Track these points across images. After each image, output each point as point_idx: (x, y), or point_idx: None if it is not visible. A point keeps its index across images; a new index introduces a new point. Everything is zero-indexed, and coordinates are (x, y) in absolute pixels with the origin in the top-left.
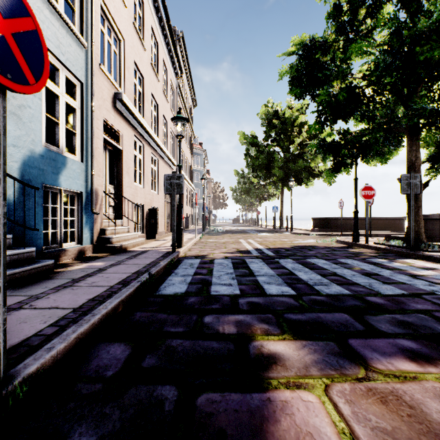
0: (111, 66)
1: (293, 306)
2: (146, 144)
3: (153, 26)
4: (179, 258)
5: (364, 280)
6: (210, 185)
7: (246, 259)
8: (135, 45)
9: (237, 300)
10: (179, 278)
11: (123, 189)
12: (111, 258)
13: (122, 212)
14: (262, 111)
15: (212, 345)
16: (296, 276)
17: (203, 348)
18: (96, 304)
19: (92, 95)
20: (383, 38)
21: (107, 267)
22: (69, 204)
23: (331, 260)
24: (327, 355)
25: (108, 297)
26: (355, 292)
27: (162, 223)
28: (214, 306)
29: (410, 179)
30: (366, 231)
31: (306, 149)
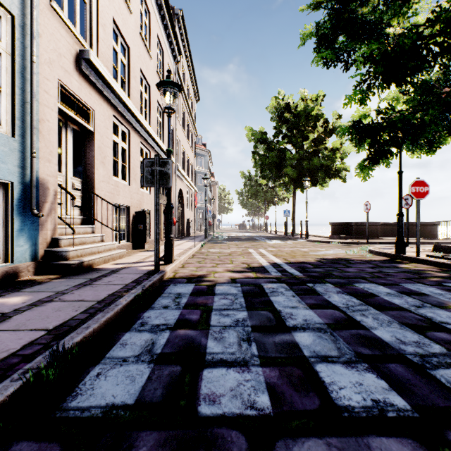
0: (76, 15)
1: None
2: (132, 131)
3: None
4: (164, 281)
5: None
6: (214, 189)
7: (263, 284)
8: (115, 0)
9: None
10: (144, 337)
11: (95, 184)
12: (51, 286)
13: (93, 214)
14: (272, 104)
15: None
16: (368, 332)
17: None
18: None
19: (31, 37)
20: None
21: (18, 311)
22: None
23: (393, 286)
24: None
25: None
26: None
27: None
28: None
29: None
30: (417, 240)
31: (321, 146)
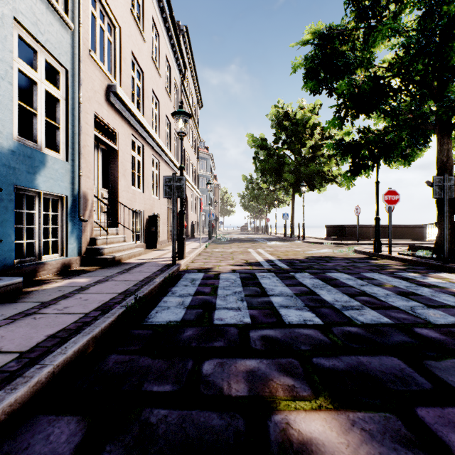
0: (105, 55)
1: (323, 344)
2: (145, 145)
3: (154, 16)
4: (180, 271)
5: (402, 302)
6: (216, 192)
7: (256, 273)
8: (132, 35)
9: (248, 333)
10: (176, 299)
11: (118, 193)
12: (100, 273)
13: (117, 219)
14: (272, 112)
15: (212, 421)
16: (318, 297)
17: (198, 428)
18: (55, 344)
19: (79, 84)
20: (411, 23)
21: (91, 285)
22: (50, 210)
23: (355, 274)
24: (393, 444)
25: (76, 332)
26: (398, 320)
27: (164, 231)
28: (218, 343)
29: (444, 182)
30: (390, 240)
31: (318, 152)
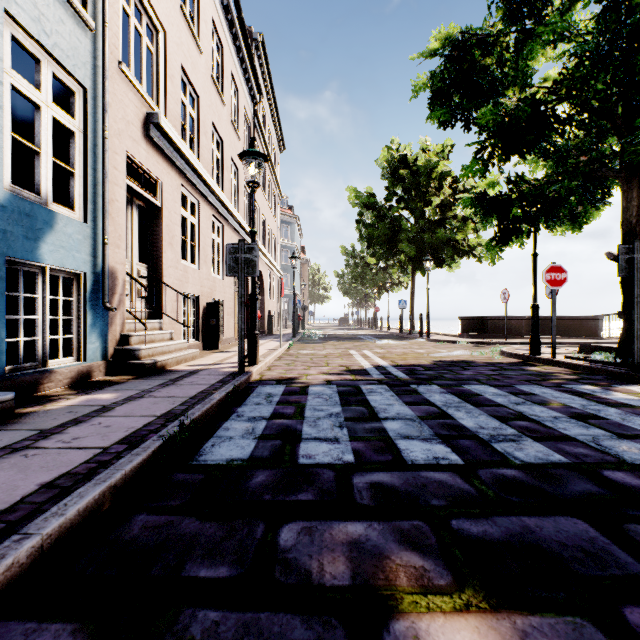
0: (142, 70)
1: (466, 497)
2: (202, 201)
3: (215, 18)
4: (250, 383)
5: (578, 429)
6: (304, 269)
7: (362, 386)
8: (183, 42)
9: (350, 478)
10: (244, 424)
11: (163, 270)
12: (133, 385)
13: (160, 307)
14: (383, 156)
15: (292, 633)
16: (454, 421)
17: None
18: (51, 498)
19: (104, 110)
20: (586, 23)
21: (117, 404)
22: (60, 293)
23: (505, 387)
24: None
25: (86, 478)
26: (576, 458)
27: (230, 325)
28: (304, 495)
29: (634, 253)
30: (553, 338)
31: (449, 213)
